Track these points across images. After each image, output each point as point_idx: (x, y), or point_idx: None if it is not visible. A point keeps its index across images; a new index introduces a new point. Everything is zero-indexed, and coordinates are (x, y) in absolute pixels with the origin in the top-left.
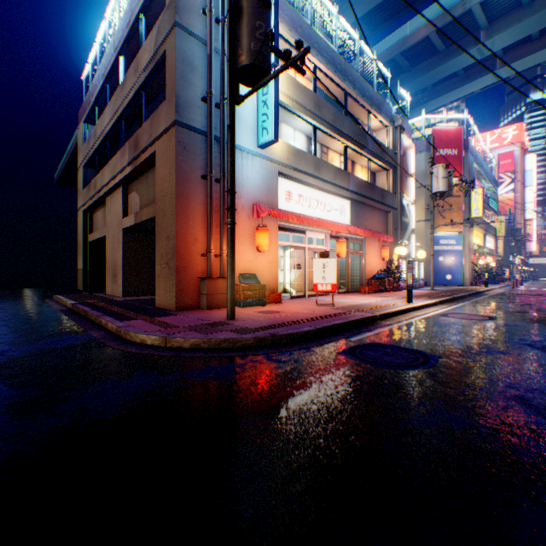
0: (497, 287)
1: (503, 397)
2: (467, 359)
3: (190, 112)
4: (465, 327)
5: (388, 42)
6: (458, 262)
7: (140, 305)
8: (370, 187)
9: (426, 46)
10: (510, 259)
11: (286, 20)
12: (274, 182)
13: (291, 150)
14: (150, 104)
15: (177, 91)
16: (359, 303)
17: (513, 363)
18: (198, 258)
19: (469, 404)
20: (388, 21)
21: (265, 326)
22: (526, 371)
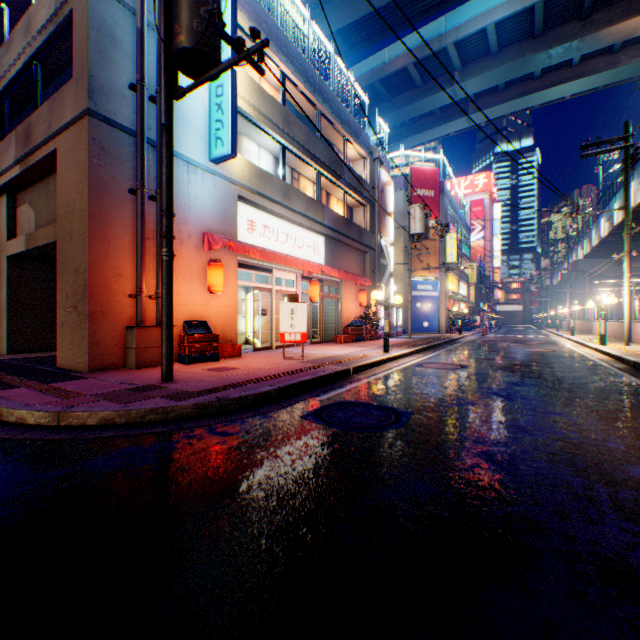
0: (470, 334)
1: (471, 454)
2: (439, 414)
3: (112, 101)
4: (439, 377)
5: (367, 65)
6: (435, 308)
7: (32, 366)
8: (347, 223)
9: (405, 78)
10: (481, 306)
11: (248, 9)
12: (232, 207)
13: (254, 170)
14: (52, 82)
15: (91, 69)
16: (333, 354)
17: (481, 414)
18: (124, 299)
19: (438, 467)
20: (367, 42)
21: (213, 388)
22: (493, 422)
